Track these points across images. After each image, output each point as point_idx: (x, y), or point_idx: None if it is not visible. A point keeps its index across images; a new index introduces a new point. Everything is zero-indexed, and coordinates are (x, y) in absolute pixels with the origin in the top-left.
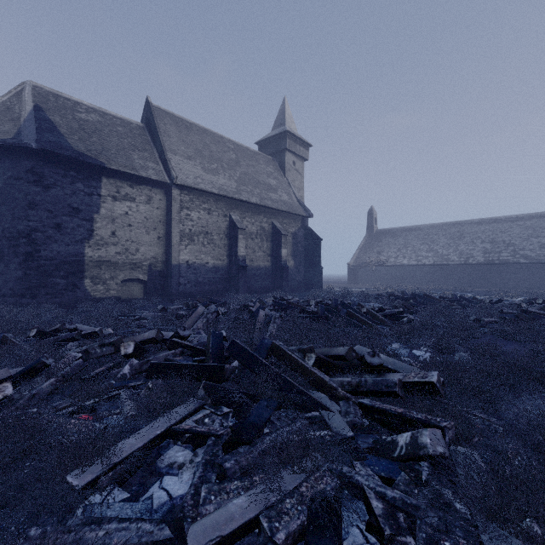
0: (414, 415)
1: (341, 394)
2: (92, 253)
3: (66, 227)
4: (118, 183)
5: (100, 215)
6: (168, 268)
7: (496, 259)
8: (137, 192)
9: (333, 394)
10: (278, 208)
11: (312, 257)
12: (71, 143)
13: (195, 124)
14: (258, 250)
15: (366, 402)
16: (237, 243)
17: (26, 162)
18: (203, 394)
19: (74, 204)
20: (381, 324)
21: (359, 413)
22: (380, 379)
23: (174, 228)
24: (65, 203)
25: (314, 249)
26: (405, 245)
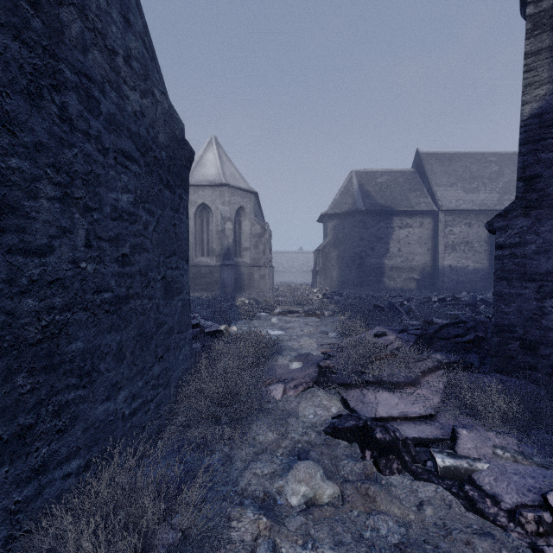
0: None
1: None
2: (388, 262)
3: (375, 249)
4: (402, 218)
5: (391, 240)
6: (434, 271)
7: None
8: (413, 221)
9: None
10: None
11: None
12: (377, 201)
13: (455, 153)
14: None
15: None
16: None
17: (358, 217)
18: (468, 310)
19: (379, 235)
20: None
21: None
22: None
23: (439, 242)
24: (375, 235)
25: None
26: None
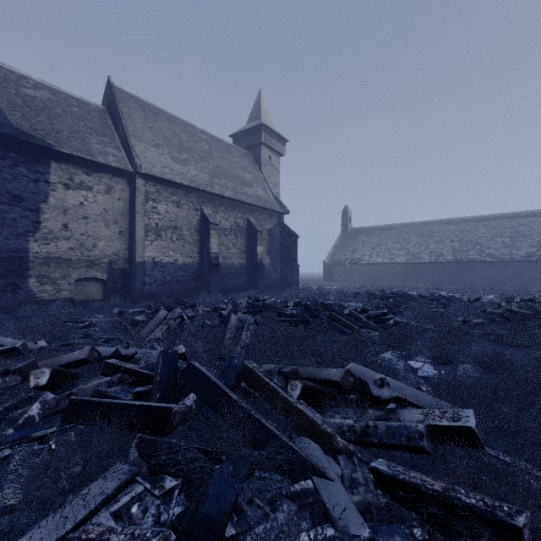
0: (464, 497)
1: (340, 445)
2: (38, 248)
3: (5, 218)
4: (71, 169)
5: (48, 205)
6: (131, 266)
7: (464, 257)
8: (94, 180)
9: (328, 444)
10: (253, 203)
11: (288, 255)
12: (12, 120)
13: (164, 111)
14: (232, 247)
15: (383, 468)
16: (209, 239)
17: None
18: (136, 457)
19: (15, 191)
20: (366, 327)
21: (371, 480)
22: (396, 425)
23: (138, 222)
24: (4, 190)
25: (291, 246)
26: (379, 244)
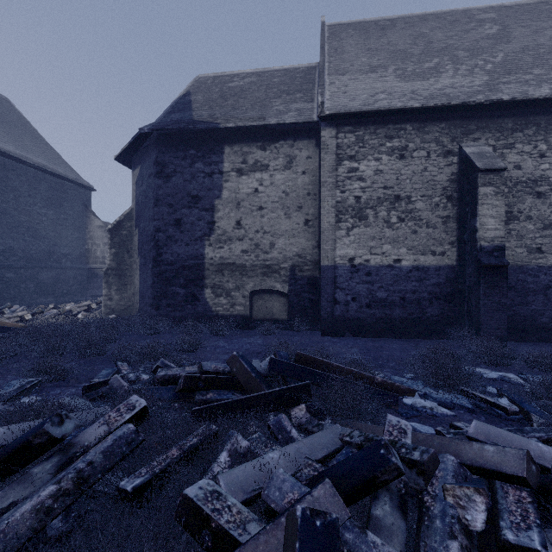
0: None
1: None
2: (213, 253)
3: (186, 223)
4: (245, 149)
5: (222, 201)
6: (320, 273)
7: None
8: (271, 154)
9: None
10: None
11: None
12: (195, 115)
13: (403, 17)
14: None
15: None
16: (474, 208)
17: (154, 153)
18: None
19: (194, 192)
20: None
21: None
22: None
23: (323, 200)
24: (185, 193)
25: None
26: None
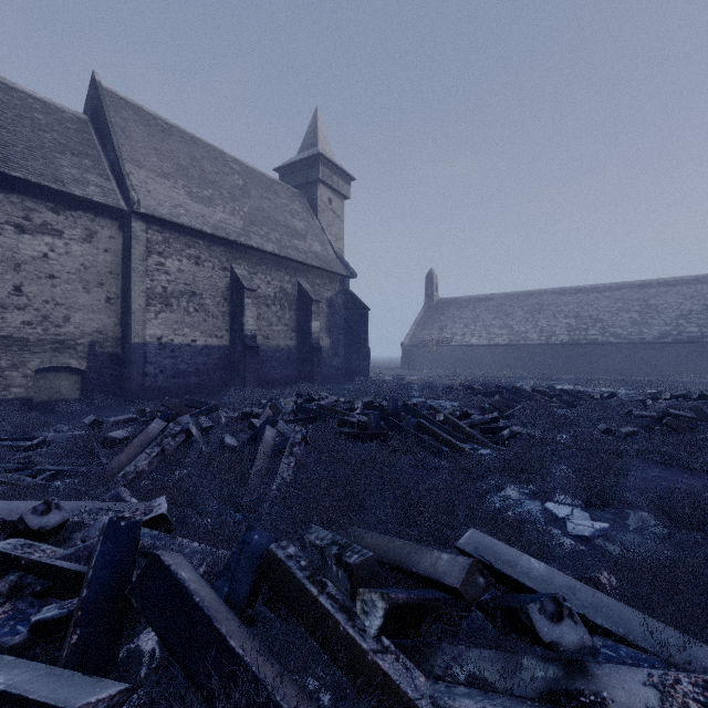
0: None
1: None
2: None
3: None
4: (28, 203)
5: None
6: (125, 349)
7: (583, 338)
8: (66, 220)
9: None
10: (306, 261)
11: (355, 334)
12: None
13: (178, 128)
14: (277, 323)
15: None
16: (242, 310)
17: None
18: None
19: None
20: (470, 440)
21: None
22: None
23: (135, 284)
24: None
25: (358, 322)
26: (474, 320)
